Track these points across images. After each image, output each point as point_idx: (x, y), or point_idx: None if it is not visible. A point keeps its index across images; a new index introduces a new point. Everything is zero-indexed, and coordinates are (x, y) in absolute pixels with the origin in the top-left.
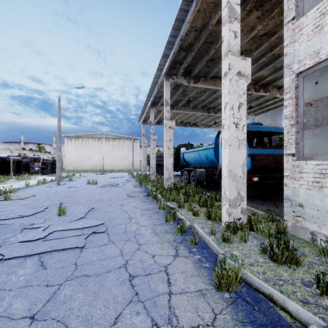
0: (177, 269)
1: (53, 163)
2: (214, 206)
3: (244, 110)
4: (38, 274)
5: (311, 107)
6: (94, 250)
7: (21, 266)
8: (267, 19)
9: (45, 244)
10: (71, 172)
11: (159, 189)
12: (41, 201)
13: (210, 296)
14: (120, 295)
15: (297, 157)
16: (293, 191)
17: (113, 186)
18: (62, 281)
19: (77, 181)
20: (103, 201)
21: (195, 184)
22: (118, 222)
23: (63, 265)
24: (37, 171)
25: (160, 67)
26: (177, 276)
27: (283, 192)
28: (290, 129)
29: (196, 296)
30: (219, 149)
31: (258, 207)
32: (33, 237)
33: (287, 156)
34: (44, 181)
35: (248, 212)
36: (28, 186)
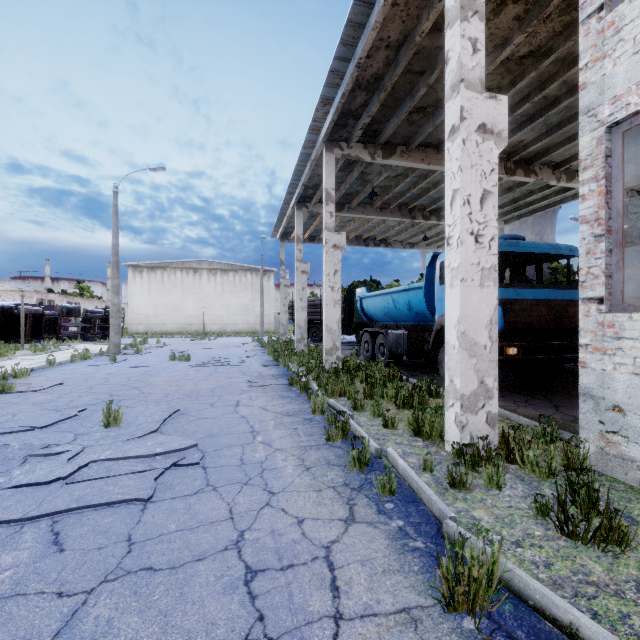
0: (353, 555)
1: (105, 319)
2: (430, 409)
3: (493, 206)
4: (43, 566)
5: (639, 198)
6: (171, 507)
7: (9, 544)
8: (536, 21)
9: (69, 491)
10: (141, 336)
11: (314, 372)
12: (74, 396)
13: (430, 626)
14: (223, 621)
15: (609, 304)
16: (600, 379)
17: (221, 365)
18: (94, 583)
19: (150, 353)
20: (199, 396)
21: (385, 361)
22: (227, 441)
23: (101, 543)
24: (73, 335)
25: (315, 126)
26: (353, 572)
27: (566, 377)
28: (594, 245)
29: (397, 625)
30: (434, 291)
31: (517, 410)
32: (46, 474)
33: (586, 302)
34: (86, 353)
35: (499, 421)
36: (52, 365)
